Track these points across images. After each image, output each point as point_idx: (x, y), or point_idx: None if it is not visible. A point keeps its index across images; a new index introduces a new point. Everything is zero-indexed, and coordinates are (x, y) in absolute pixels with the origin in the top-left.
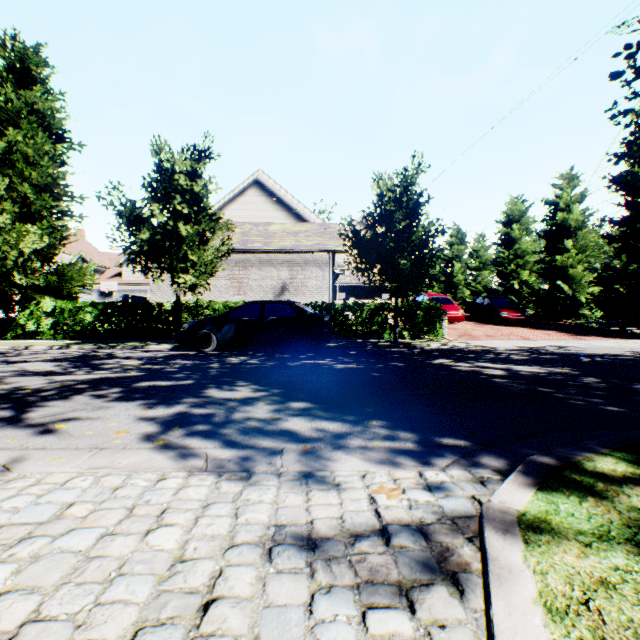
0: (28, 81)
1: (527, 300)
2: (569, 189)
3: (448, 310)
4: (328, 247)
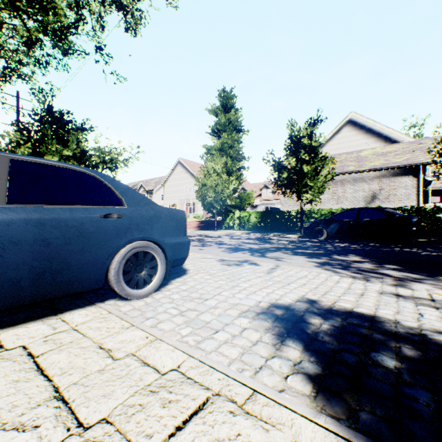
0: (228, 108)
1: None
2: None
3: None
4: (417, 161)
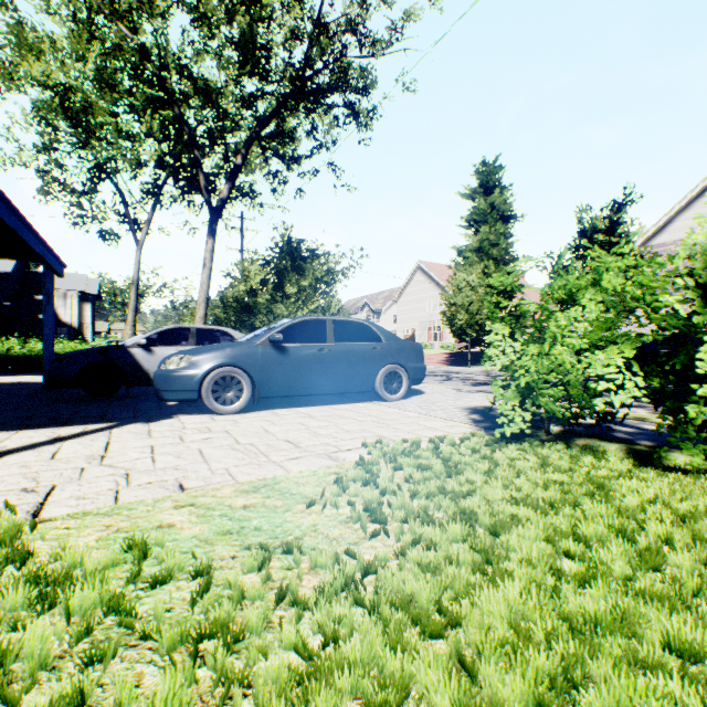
0: (489, 187)
1: None
2: None
3: None
4: None
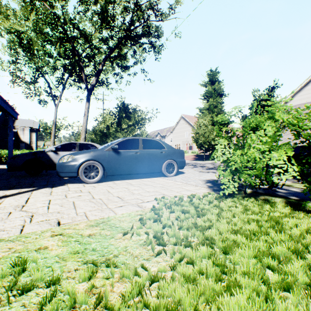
0: (213, 81)
1: None
2: None
3: None
4: None
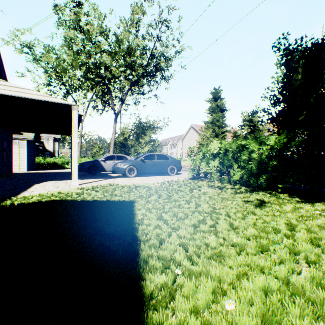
0: (216, 98)
1: None
2: None
3: None
4: None
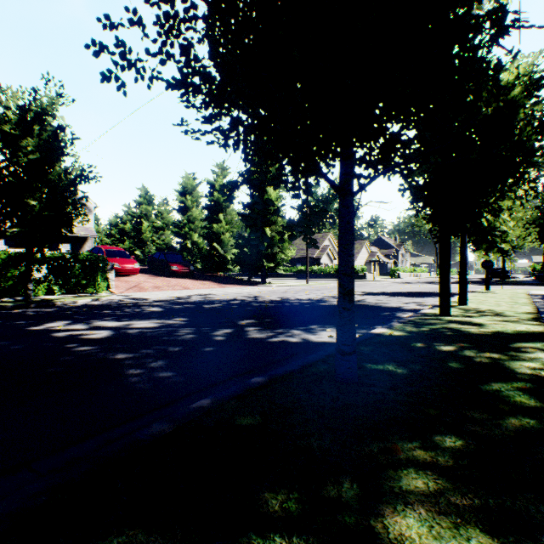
0: None
1: (196, 257)
2: (223, 177)
3: (124, 263)
4: None
